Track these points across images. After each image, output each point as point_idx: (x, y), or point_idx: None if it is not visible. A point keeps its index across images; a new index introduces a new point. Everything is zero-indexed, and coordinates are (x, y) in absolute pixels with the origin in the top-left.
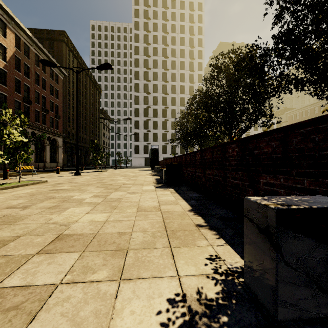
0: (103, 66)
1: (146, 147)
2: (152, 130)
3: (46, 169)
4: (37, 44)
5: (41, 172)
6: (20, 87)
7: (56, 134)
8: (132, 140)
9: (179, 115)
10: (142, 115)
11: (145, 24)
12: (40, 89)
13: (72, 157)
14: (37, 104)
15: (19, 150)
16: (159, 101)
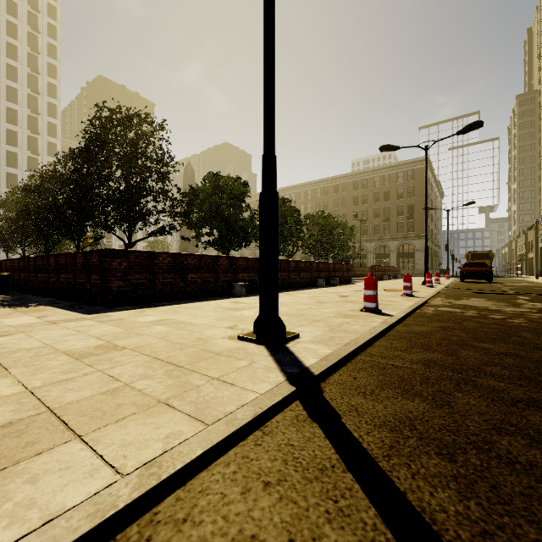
0: None
1: None
2: None
3: None
4: None
5: None
6: None
7: None
8: None
9: (4, 182)
10: None
11: None
12: None
13: None
14: None
15: None
16: None
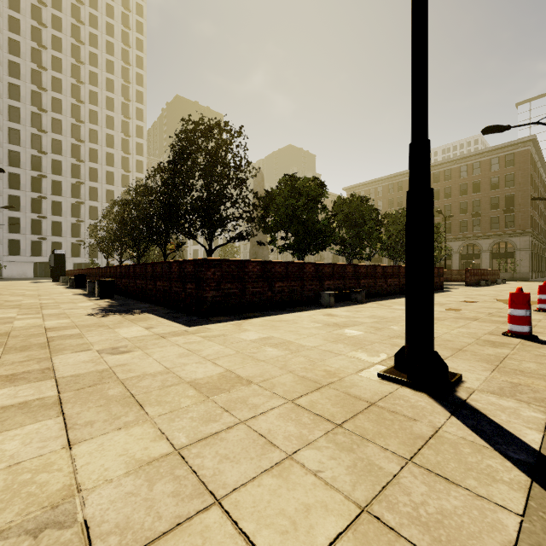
0: None
1: (37, 244)
2: (51, 216)
3: None
4: None
5: None
6: None
7: None
8: (5, 230)
9: (105, 198)
10: (28, 188)
11: (35, 31)
12: None
13: None
14: None
15: None
16: (66, 169)
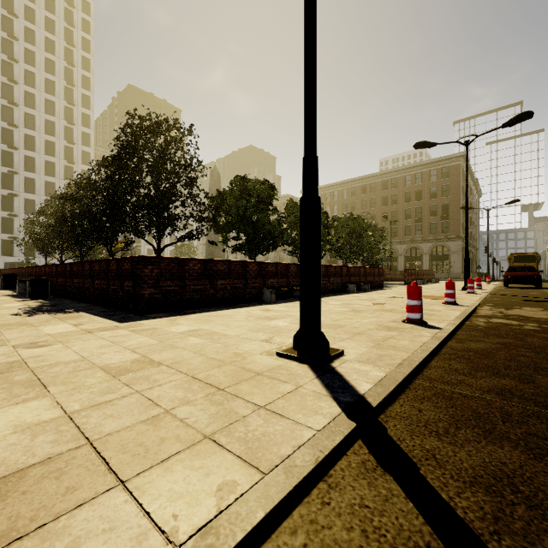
0: None
1: None
2: None
3: None
4: None
5: None
6: None
7: None
8: None
9: (44, 190)
10: None
11: None
12: None
13: None
14: None
15: None
16: None
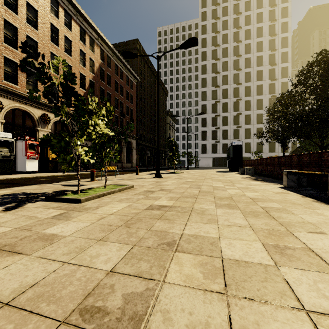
0: (188, 42)
1: (214, 146)
2: (222, 127)
3: (123, 170)
4: (116, 54)
5: (120, 172)
6: (104, 96)
7: (130, 136)
8: (199, 139)
9: (255, 106)
10: (210, 111)
11: (213, 12)
12: (118, 96)
13: (143, 157)
14: (116, 109)
15: (104, 146)
16: (230, 93)
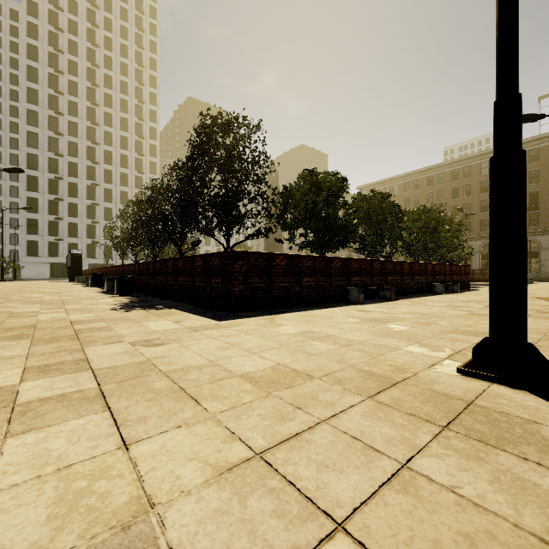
0: (14, 170)
1: (53, 245)
2: (68, 218)
3: None
4: None
5: None
6: None
7: None
8: (23, 231)
9: (119, 199)
10: (46, 190)
11: (52, 35)
12: None
13: None
14: None
15: None
16: (81, 171)
